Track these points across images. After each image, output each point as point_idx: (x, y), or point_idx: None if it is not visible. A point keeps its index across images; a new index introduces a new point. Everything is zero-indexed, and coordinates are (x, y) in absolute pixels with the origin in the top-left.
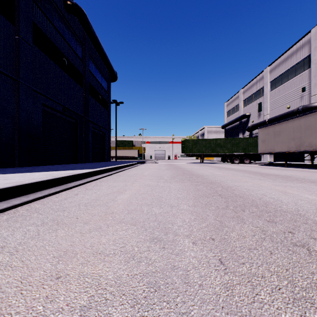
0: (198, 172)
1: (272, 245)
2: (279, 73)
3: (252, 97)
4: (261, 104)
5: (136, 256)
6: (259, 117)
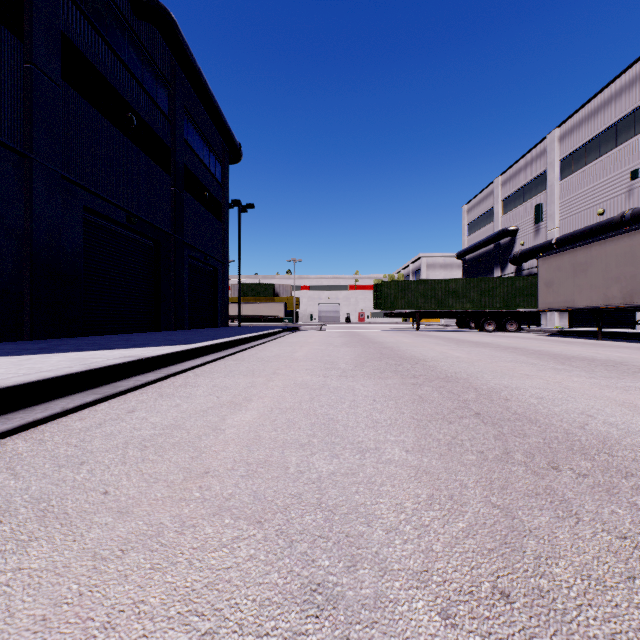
0: (412, 352)
1: None
2: (580, 141)
3: (521, 194)
4: (542, 208)
5: None
6: (536, 234)
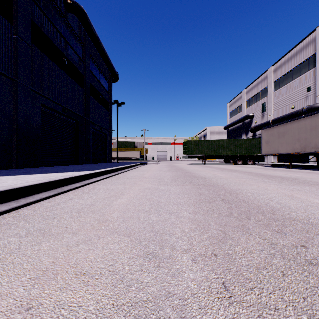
0: (200, 174)
1: (283, 264)
2: (283, 72)
3: (255, 98)
4: (265, 105)
5: (126, 277)
6: (262, 117)
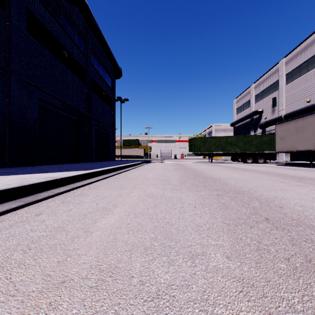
0: (211, 174)
1: None
2: (297, 64)
3: (265, 92)
4: (276, 99)
5: None
6: (273, 113)
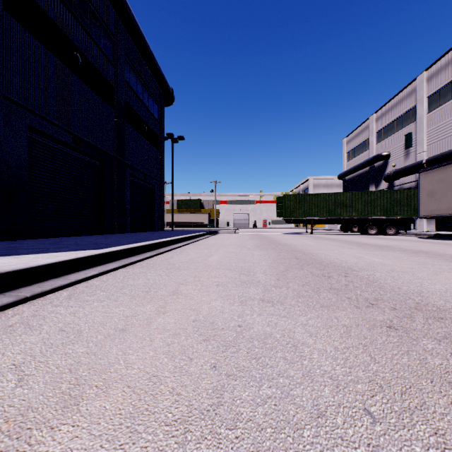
0: (327, 256)
1: None
2: (447, 79)
3: (393, 126)
4: (411, 136)
5: None
6: (406, 157)
